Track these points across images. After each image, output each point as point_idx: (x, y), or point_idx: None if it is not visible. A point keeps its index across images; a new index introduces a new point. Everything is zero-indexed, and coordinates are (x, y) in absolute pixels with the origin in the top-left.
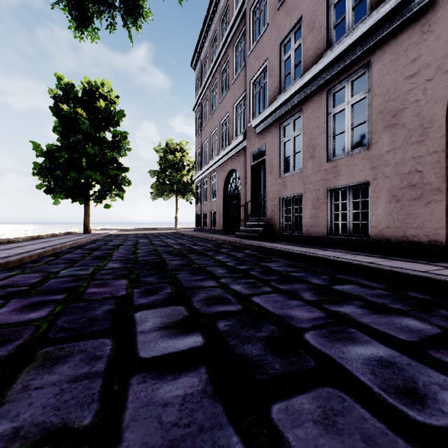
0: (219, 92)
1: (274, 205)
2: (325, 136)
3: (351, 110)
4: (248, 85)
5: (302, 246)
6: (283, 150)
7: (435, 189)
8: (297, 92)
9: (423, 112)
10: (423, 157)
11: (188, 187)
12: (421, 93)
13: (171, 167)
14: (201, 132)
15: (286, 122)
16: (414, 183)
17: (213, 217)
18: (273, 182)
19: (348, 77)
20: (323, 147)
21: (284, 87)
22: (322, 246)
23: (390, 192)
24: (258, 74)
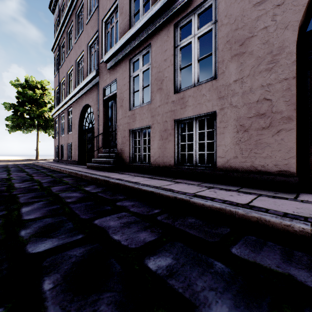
0: (75, 32)
1: (124, 137)
2: (173, 69)
3: (198, 43)
4: (100, 24)
5: (152, 177)
6: (132, 84)
7: (286, 117)
8: (146, 25)
9: (273, 38)
10: (273, 84)
11: (50, 123)
12: (271, 19)
13: (31, 102)
14: (59, 71)
15: (136, 58)
16: (263, 112)
17: (70, 149)
18: (123, 115)
19: (195, 10)
20: (171, 79)
21: (134, 24)
22: (170, 177)
23: (238, 122)
24: (110, 13)
